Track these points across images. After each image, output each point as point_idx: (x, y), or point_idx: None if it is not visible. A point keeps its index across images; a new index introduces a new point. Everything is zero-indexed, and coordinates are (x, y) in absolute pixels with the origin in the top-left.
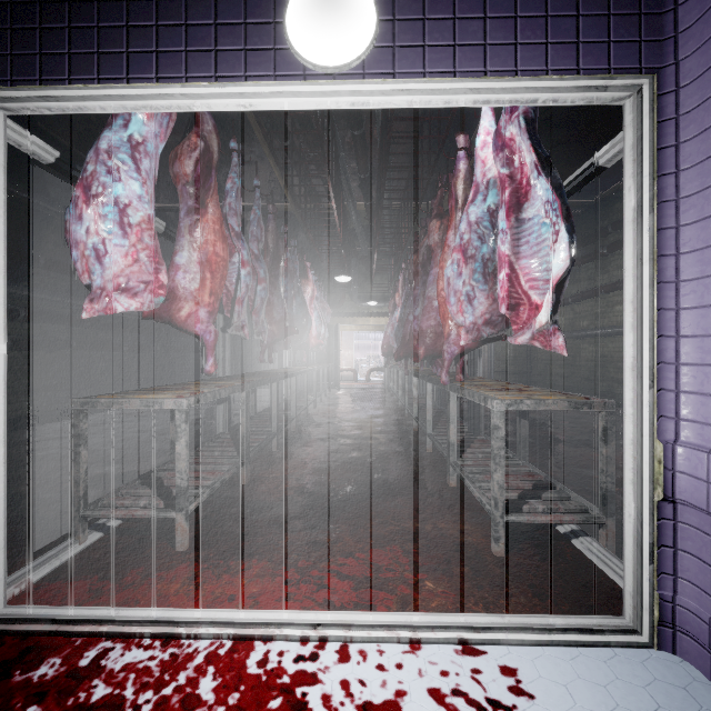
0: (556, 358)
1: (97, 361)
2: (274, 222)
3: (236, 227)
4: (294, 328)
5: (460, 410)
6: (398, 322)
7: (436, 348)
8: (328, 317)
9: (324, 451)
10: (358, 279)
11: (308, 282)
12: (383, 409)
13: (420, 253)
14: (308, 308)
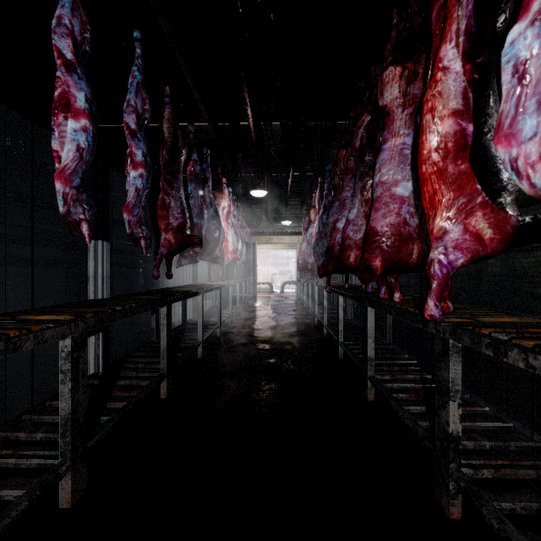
0: (457, 273)
1: (5, 276)
2: (172, 107)
3: (68, 52)
4: (196, 237)
5: (377, 326)
6: (315, 236)
7: (398, 259)
8: (246, 235)
9: (230, 400)
10: (273, 202)
11: (222, 195)
12: (299, 324)
13: (356, 136)
14: (222, 222)
